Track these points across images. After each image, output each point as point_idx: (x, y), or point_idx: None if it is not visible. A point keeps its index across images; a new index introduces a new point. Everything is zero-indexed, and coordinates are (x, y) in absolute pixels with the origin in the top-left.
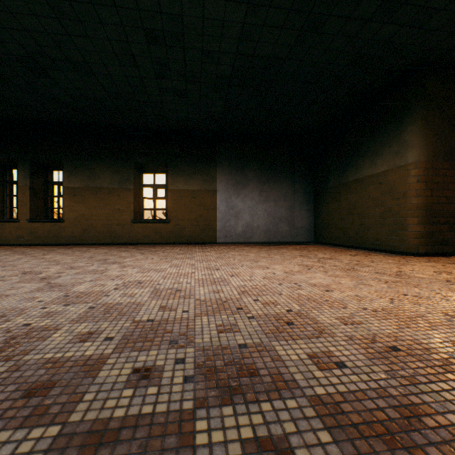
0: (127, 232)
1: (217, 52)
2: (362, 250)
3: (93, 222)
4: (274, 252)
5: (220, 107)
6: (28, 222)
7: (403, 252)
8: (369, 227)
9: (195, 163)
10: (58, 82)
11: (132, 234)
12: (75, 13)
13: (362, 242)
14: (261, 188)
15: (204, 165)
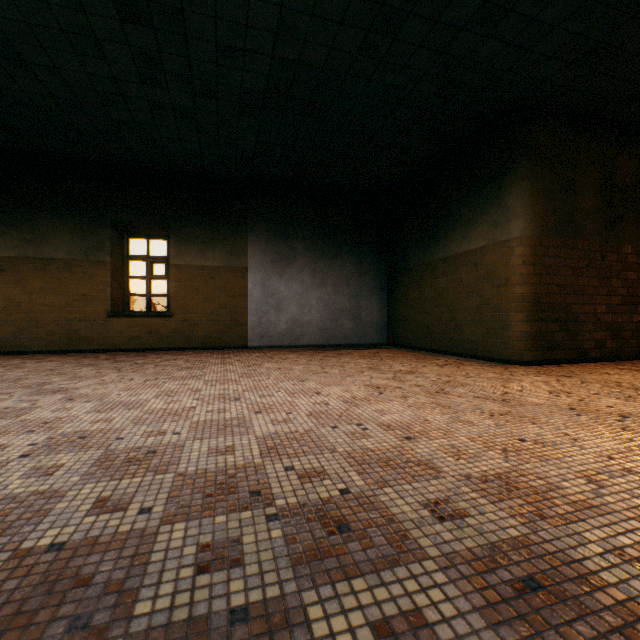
0: (100, 331)
1: (241, 50)
2: (452, 357)
3: (37, 316)
4: (331, 361)
5: (250, 141)
6: None
7: (505, 359)
8: (461, 324)
9: (215, 225)
10: None
11: (108, 335)
12: None
13: (452, 345)
14: (314, 267)
15: (228, 229)
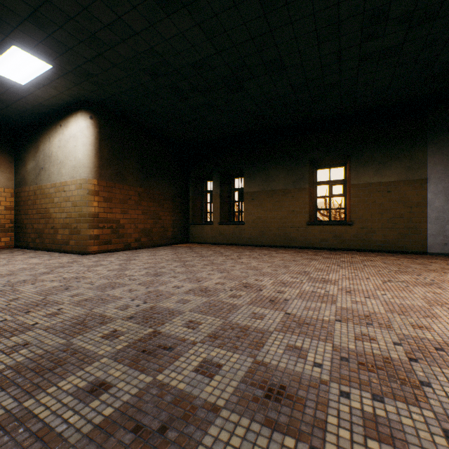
0: (301, 234)
1: None
2: None
3: (268, 225)
4: None
5: None
6: (218, 225)
7: None
8: None
9: (390, 146)
10: (249, 92)
11: (306, 237)
12: None
13: None
14: None
15: (404, 146)
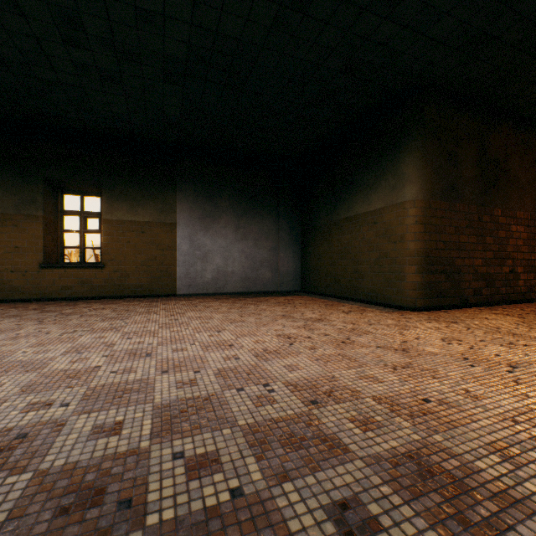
0: (32, 282)
1: (160, 15)
2: (355, 303)
3: None
4: (249, 309)
5: (176, 107)
6: None
7: (400, 306)
8: (363, 275)
9: (145, 184)
10: None
11: (41, 285)
12: None
13: (355, 293)
14: (237, 223)
15: (158, 188)
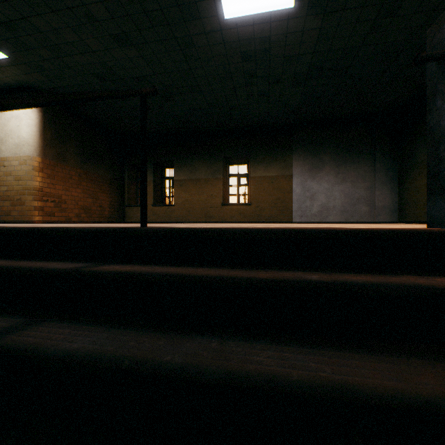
0: (218, 213)
1: (296, 55)
2: None
3: (193, 206)
4: None
5: (296, 100)
6: (152, 206)
7: None
8: None
9: (273, 152)
10: (177, 103)
11: (221, 214)
12: (197, 54)
13: None
14: (337, 170)
15: (281, 153)
